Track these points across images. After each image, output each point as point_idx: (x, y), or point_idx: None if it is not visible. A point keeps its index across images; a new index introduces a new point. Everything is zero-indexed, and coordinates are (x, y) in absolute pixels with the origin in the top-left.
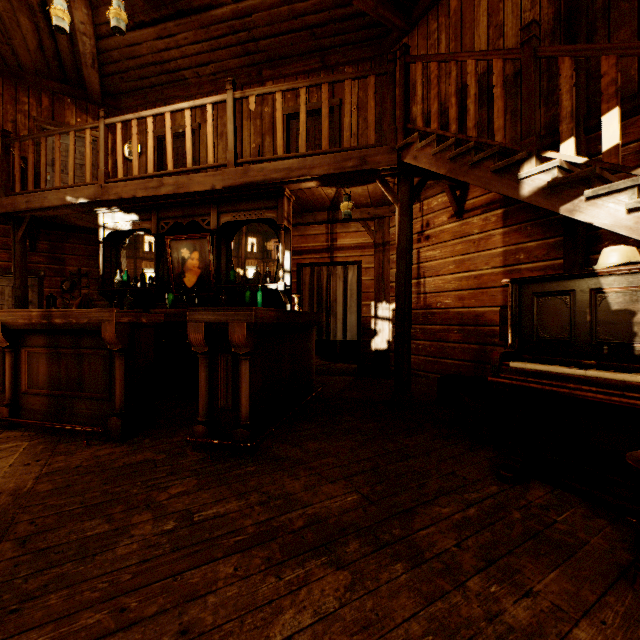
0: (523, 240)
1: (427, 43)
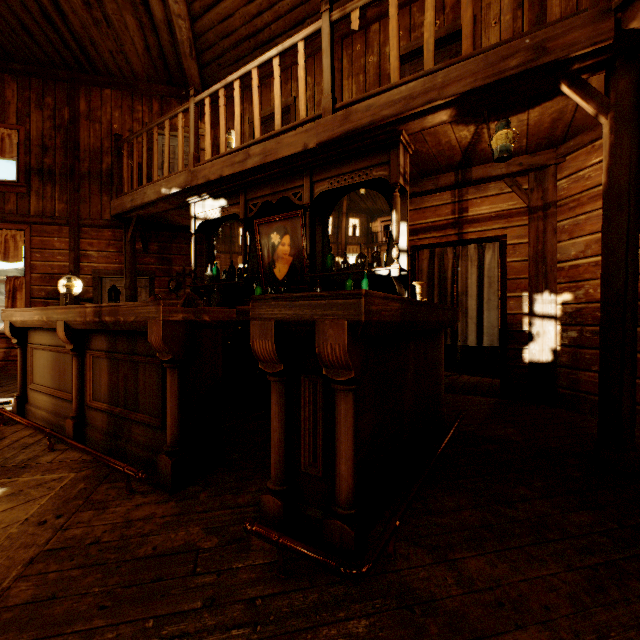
0: None
1: None
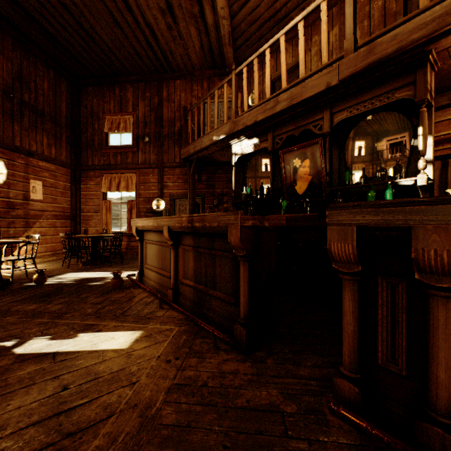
0: None
1: None
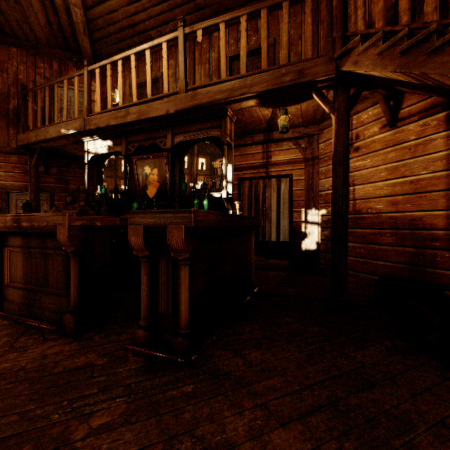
0: None
1: None
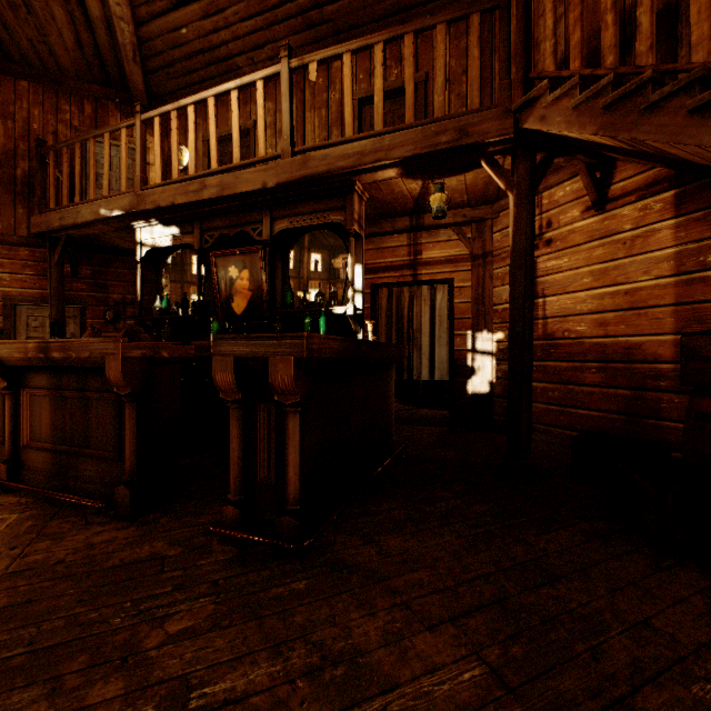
0: None
1: None
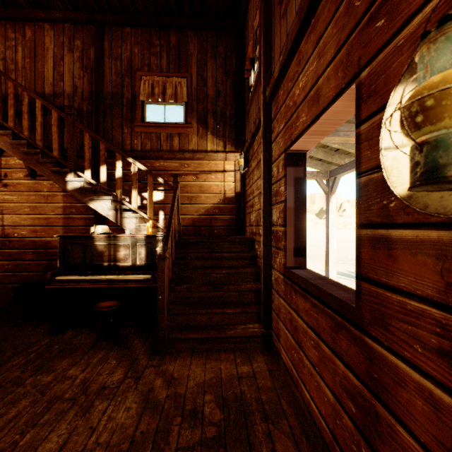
0: (75, 202)
1: (6, 42)
